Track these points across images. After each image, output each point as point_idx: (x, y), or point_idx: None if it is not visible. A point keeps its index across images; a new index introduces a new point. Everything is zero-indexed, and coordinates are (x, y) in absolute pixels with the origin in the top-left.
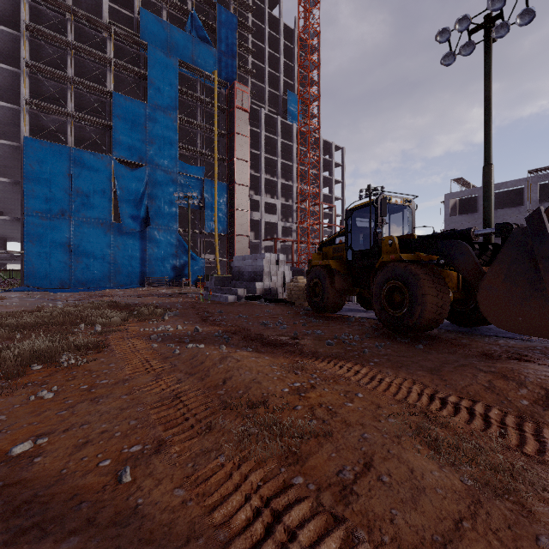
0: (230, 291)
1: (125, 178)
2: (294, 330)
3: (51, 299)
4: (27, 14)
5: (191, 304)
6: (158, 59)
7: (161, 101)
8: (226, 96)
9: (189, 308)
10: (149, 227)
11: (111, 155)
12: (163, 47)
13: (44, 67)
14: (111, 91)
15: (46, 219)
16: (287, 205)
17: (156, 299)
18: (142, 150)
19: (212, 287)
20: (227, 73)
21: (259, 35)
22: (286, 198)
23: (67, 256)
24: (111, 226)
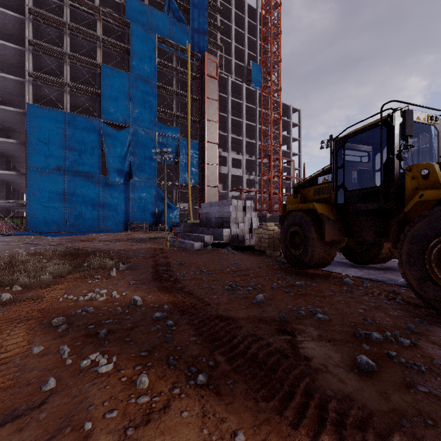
0: (197, 237)
1: (111, 138)
2: (277, 306)
3: (33, 244)
4: (30, 0)
5: (155, 252)
6: (139, 35)
7: (142, 71)
8: (198, 66)
9: (150, 257)
10: (132, 180)
11: (99, 118)
12: (144, 27)
13: (43, 44)
14: (99, 63)
15: (45, 173)
16: (251, 160)
17: (126, 245)
18: (126, 114)
19: (180, 233)
20: (199, 47)
21: (226, 15)
22: (250, 155)
23: (62, 204)
24: (99, 179)
